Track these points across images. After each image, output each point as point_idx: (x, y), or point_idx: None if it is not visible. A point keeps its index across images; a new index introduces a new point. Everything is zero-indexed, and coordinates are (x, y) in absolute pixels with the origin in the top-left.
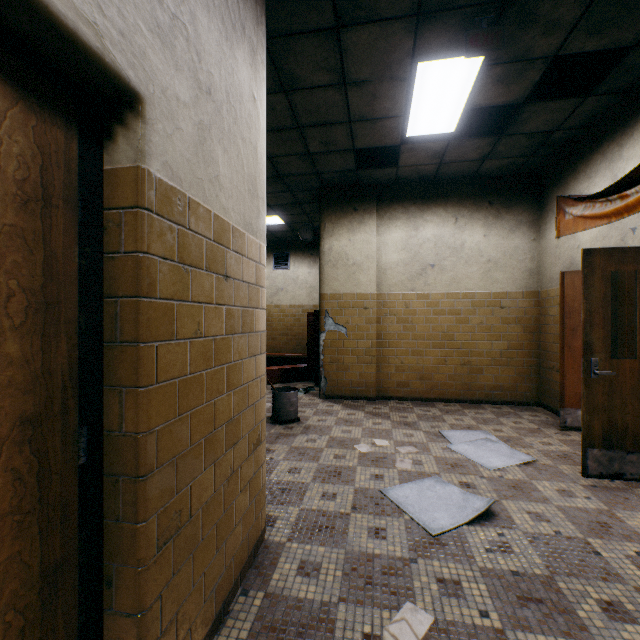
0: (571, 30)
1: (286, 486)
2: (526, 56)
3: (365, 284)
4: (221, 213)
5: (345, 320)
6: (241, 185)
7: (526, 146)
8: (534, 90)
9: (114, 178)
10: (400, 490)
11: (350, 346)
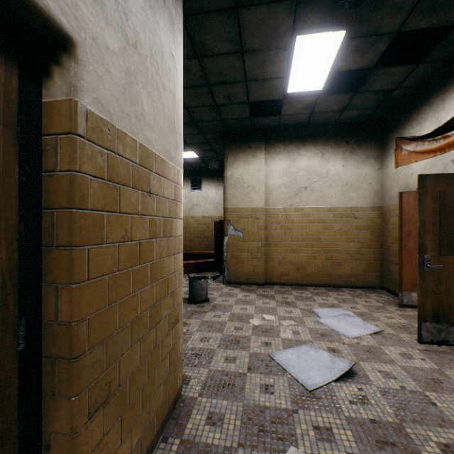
0: (410, 12)
1: (198, 352)
2: (376, 32)
3: (257, 201)
4: (145, 143)
5: (242, 227)
6: (162, 122)
7: (374, 100)
8: (380, 59)
9: (51, 109)
10: (284, 354)
11: (246, 246)
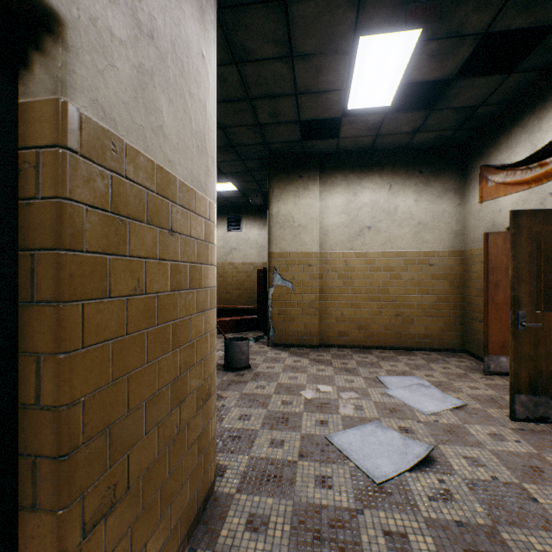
0: (501, 7)
1: (236, 433)
2: (459, 32)
3: (309, 244)
4: (166, 165)
5: (291, 276)
6: (189, 140)
7: (453, 120)
8: (462, 68)
9: (30, 112)
10: (344, 436)
11: (296, 299)
